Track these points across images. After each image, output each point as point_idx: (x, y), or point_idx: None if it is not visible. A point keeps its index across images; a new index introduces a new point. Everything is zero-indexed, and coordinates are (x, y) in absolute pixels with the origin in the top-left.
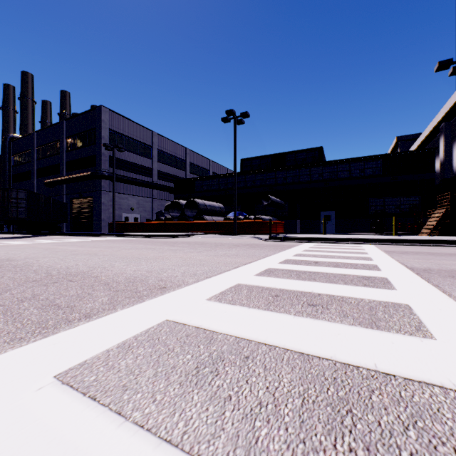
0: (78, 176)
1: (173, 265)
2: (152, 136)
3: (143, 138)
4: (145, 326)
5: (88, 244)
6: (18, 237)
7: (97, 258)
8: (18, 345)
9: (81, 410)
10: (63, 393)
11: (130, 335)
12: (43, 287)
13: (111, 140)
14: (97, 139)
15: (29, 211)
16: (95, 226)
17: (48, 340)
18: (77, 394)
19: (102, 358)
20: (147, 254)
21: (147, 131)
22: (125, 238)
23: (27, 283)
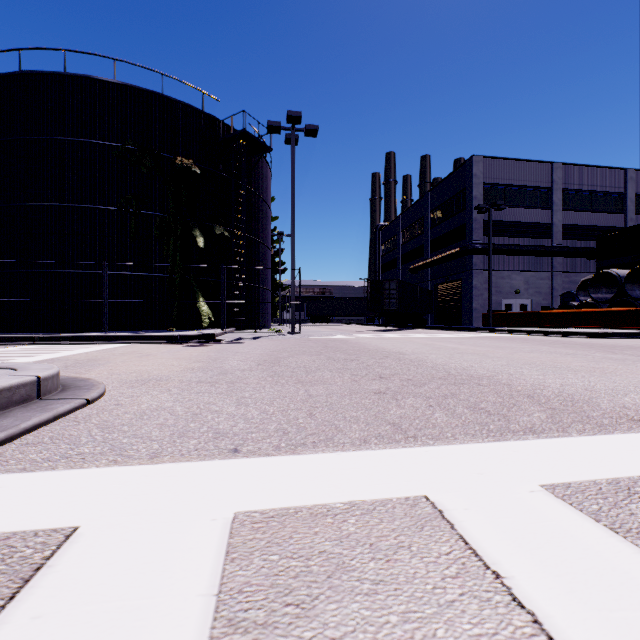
0: (444, 255)
1: (634, 386)
2: (550, 171)
3: (535, 180)
4: (639, 470)
5: (466, 341)
6: (389, 330)
7: (492, 361)
8: (474, 440)
9: (603, 535)
10: (563, 507)
11: (619, 474)
12: (453, 386)
13: (485, 198)
14: (466, 202)
15: (399, 302)
16: (463, 318)
17: (502, 444)
18: (584, 515)
19: (591, 487)
20: (566, 361)
21: (541, 166)
22: (509, 335)
23: (435, 380)
